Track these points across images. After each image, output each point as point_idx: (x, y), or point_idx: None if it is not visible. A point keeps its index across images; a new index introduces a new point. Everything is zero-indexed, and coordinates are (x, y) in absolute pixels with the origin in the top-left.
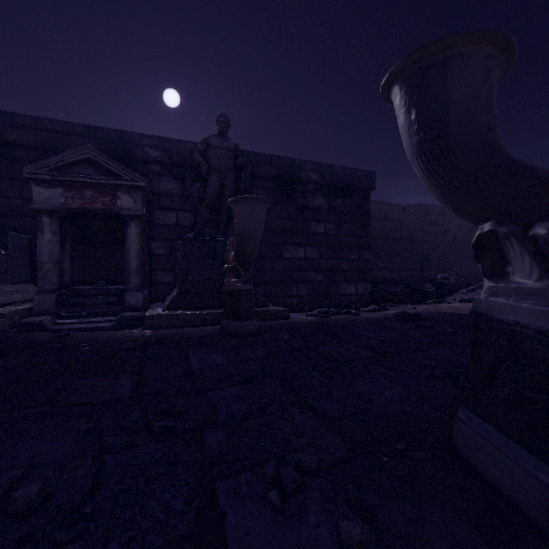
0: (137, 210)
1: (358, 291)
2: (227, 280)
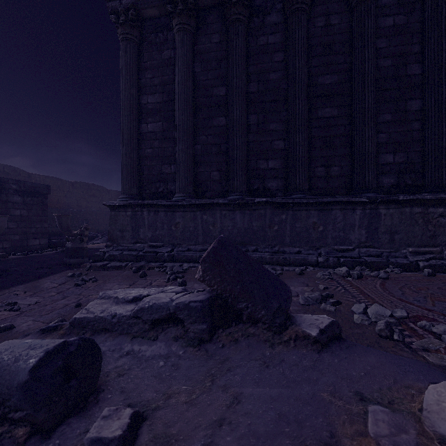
0: None
1: (41, 243)
2: None
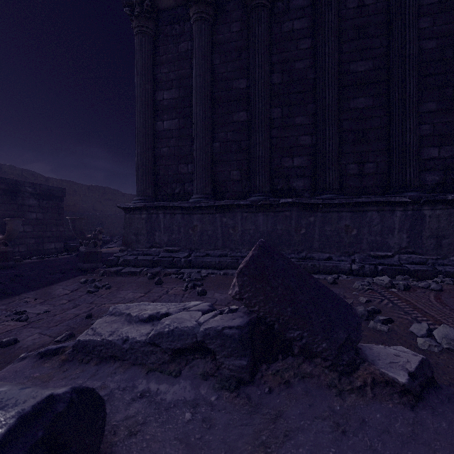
0: None
1: (56, 246)
2: None
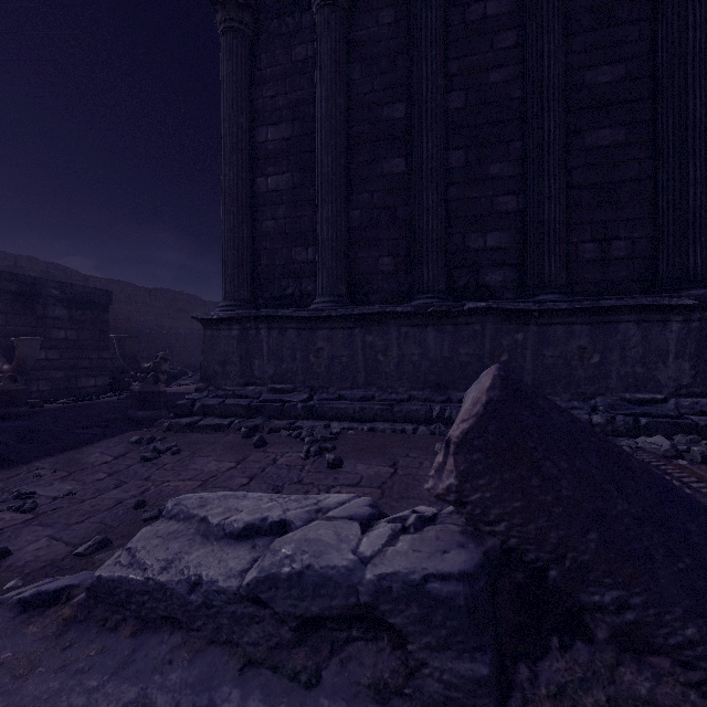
0: None
1: (97, 383)
2: (4, 383)
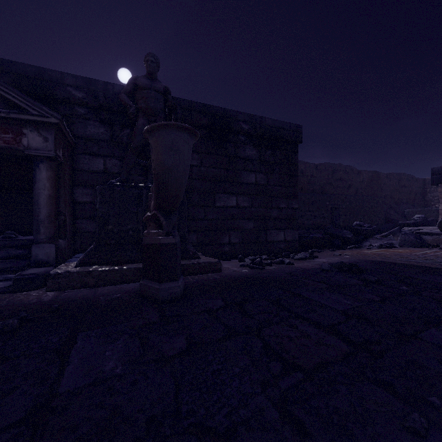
0: (48, 150)
1: (286, 238)
2: (147, 231)
